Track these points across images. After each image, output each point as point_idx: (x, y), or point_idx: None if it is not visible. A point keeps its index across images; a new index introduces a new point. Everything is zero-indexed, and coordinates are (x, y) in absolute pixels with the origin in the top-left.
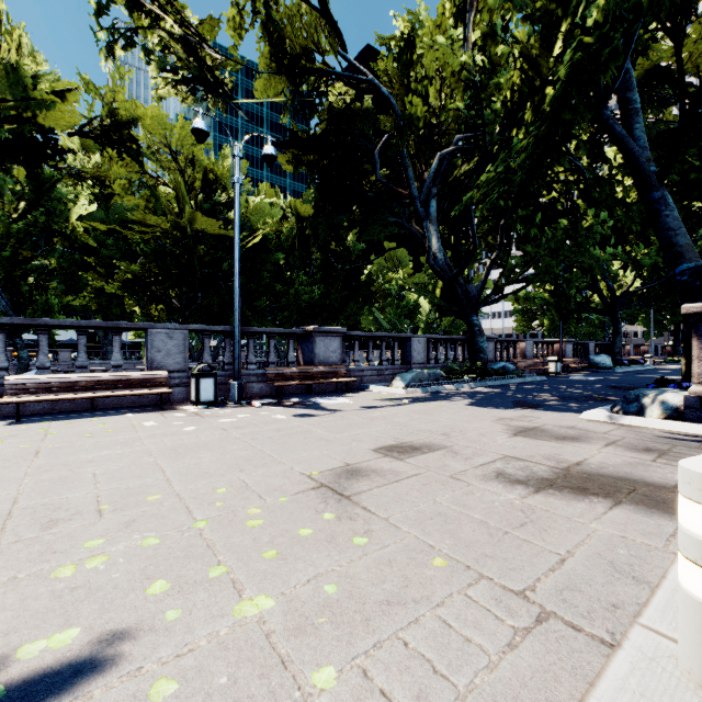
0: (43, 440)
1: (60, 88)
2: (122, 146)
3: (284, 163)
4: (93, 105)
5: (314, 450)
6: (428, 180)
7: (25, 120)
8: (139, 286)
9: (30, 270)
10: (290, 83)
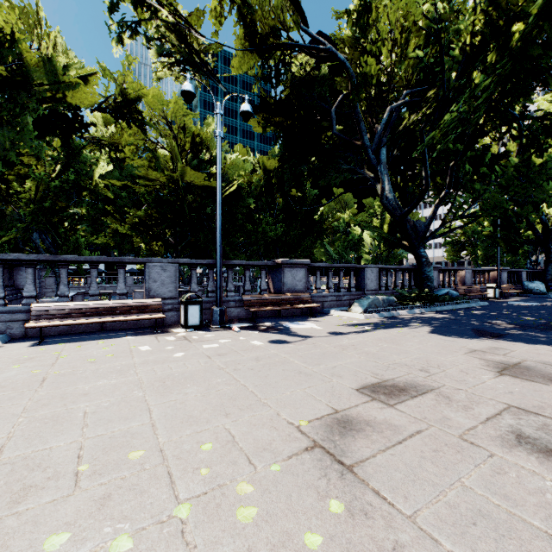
0: (53, 365)
1: (84, 74)
2: (130, 118)
3: (255, 126)
4: (109, 87)
5: (296, 387)
6: (379, 131)
7: (58, 99)
8: (144, 228)
9: (65, 217)
10: (260, 59)
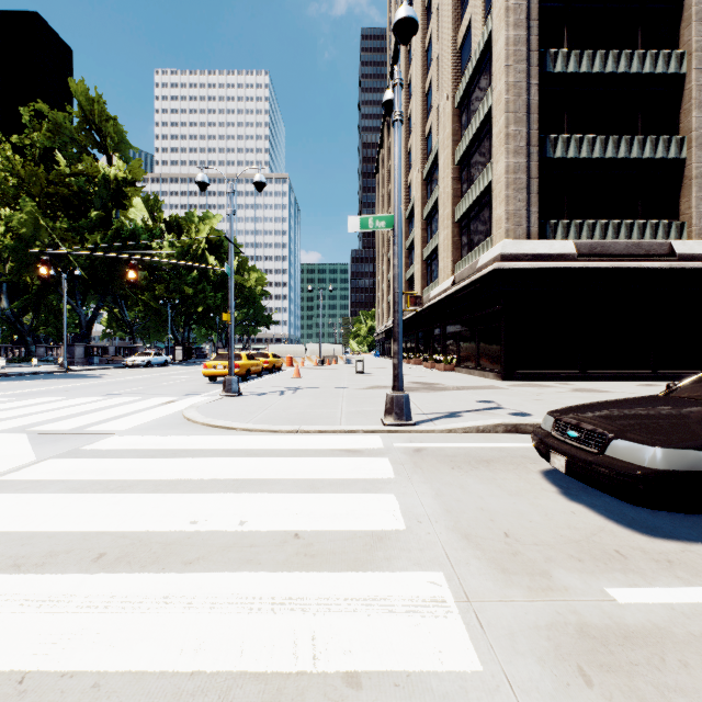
0: None
1: None
2: None
3: None
4: None
5: None
6: (2, 274)
7: None
8: None
9: None
10: None
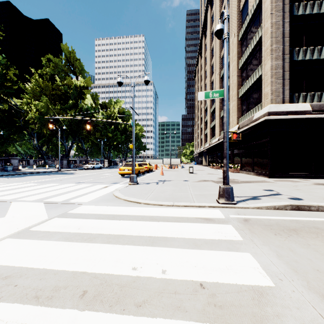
0: None
1: None
2: None
3: None
4: None
5: None
6: (34, 129)
7: None
8: None
9: None
10: None
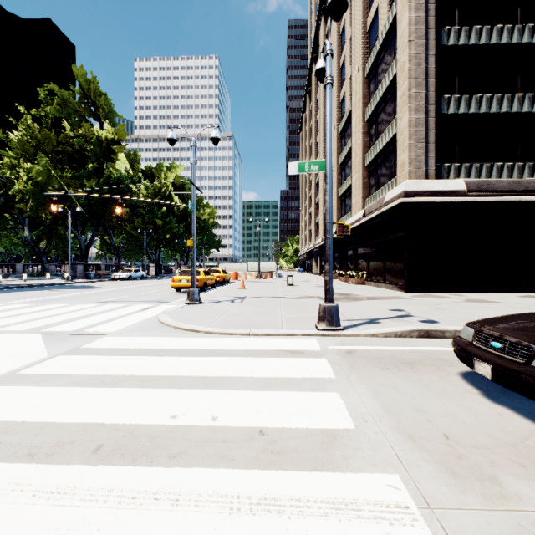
0: None
1: None
2: None
3: None
4: None
5: None
6: (25, 212)
7: None
8: None
9: None
10: None
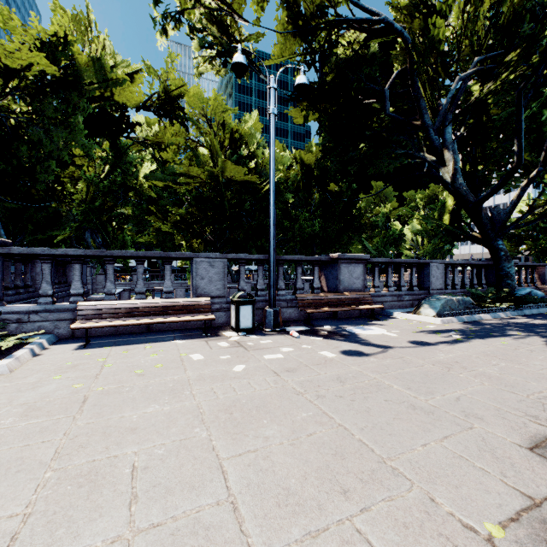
0: (96, 376)
1: (130, 73)
2: (173, 115)
3: (296, 116)
4: (153, 85)
5: (425, 437)
6: (444, 106)
7: (106, 98)
8: (185, 225)
9: (113, 216)
10: (303, 43)
